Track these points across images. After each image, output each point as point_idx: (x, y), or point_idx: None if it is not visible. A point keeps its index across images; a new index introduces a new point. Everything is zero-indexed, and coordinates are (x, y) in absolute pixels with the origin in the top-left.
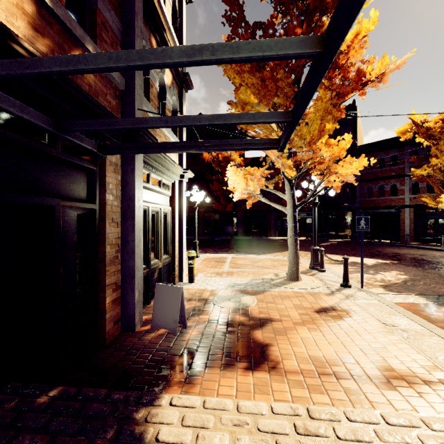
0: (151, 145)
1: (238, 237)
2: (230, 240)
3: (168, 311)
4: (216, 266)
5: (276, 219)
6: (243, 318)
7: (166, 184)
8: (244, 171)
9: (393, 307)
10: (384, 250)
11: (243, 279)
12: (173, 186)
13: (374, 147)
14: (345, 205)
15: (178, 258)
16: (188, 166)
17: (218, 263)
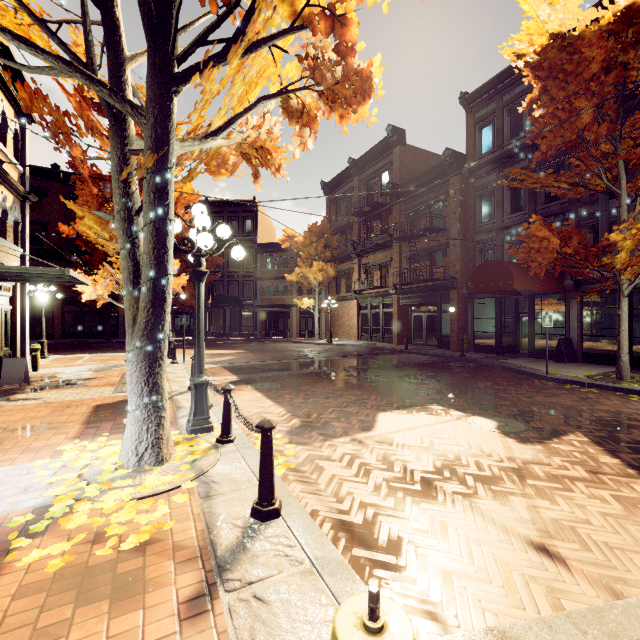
0: (6, 279)
1: (118, 339)
2: (105, 343)
3: (16, 373)
4: (68, 362)
5: (173, 316)
6: (77, 379)
7: (6, 287)
8: (99, 274)
9: (185, 367)
10: (264, 344)
11: (92, 366)
12: (15, 288)
13: (272, 247)
14: (248, 303)
15: (20, 351)
16: (32, 237)
17: (72, 361)
